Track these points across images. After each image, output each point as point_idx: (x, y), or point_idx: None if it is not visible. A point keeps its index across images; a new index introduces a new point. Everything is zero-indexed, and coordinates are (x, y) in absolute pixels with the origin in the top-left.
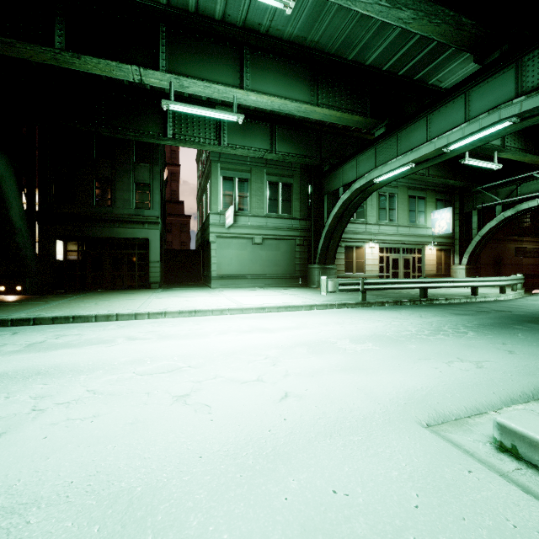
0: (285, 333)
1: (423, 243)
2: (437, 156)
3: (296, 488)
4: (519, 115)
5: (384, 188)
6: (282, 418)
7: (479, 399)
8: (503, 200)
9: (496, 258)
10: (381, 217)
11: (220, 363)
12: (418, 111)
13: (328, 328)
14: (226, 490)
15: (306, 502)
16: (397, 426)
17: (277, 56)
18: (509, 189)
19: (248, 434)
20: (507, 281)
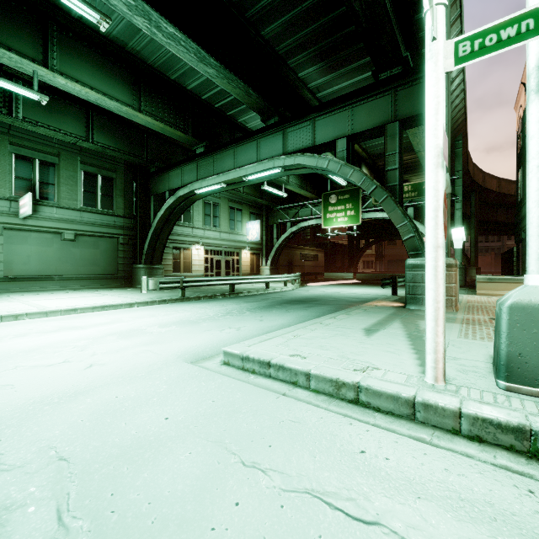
0: (98, 327)
1: (240, 248)
2: (241, 181)
3: (91, 401)
4: (283, 167)
5: (209, 197)
6: (85, 377)
7: (226, 345)
8: (291, 219)
9: (289, 261)
10: (206, 223)
11: (20, 358)
12: (228, 143)
13: (142, 320)
14: (35, 415)
15: (97, 404)
16: (169, 365)
17: (93, 46)
18: (295, 211)
19: (53, 390)
20: (288, 278)
